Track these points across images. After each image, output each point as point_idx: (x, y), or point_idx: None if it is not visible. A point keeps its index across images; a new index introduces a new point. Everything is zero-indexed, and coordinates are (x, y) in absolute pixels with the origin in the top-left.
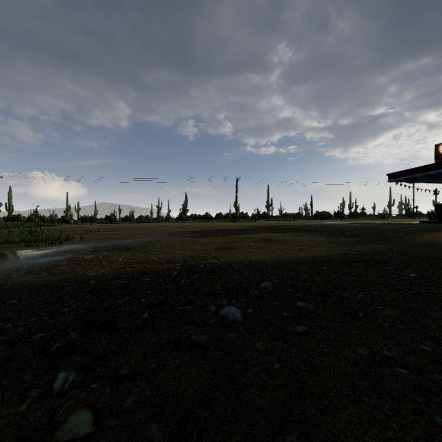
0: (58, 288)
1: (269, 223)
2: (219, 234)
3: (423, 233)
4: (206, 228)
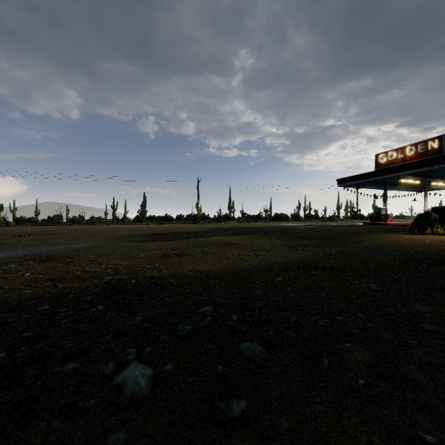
0: None
1: (230, 225)
2: (173, 237)
3: (369, 235)
4: (163, 231)
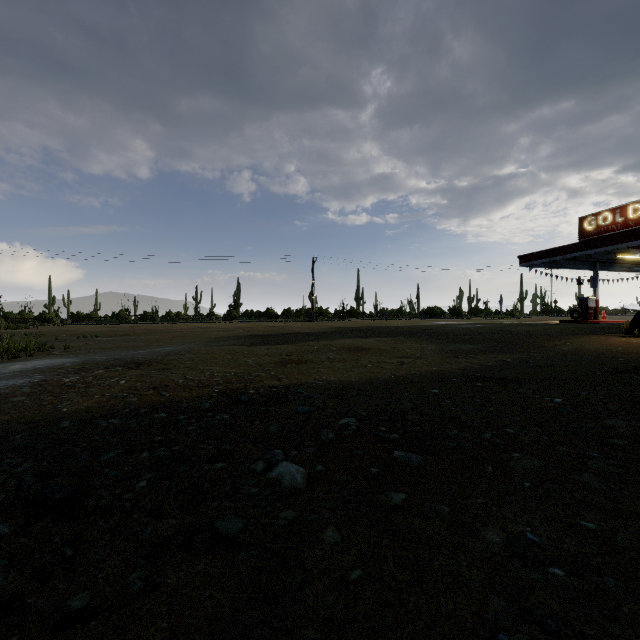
0: (1, 436)
1: (359, 323)
2: (285, 340)
3: (565, 338)
4: (267, 332)
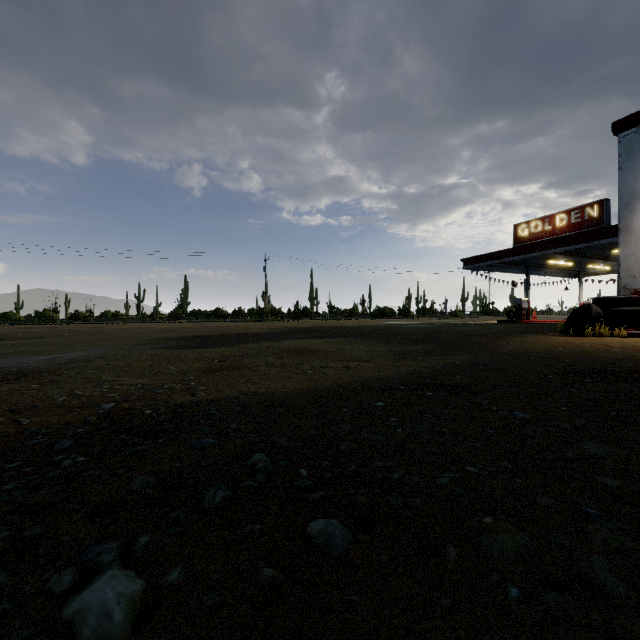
0: None
1: (311, 323)
2: (225, 342)
3: (507, 337)
4: (211, 332)
